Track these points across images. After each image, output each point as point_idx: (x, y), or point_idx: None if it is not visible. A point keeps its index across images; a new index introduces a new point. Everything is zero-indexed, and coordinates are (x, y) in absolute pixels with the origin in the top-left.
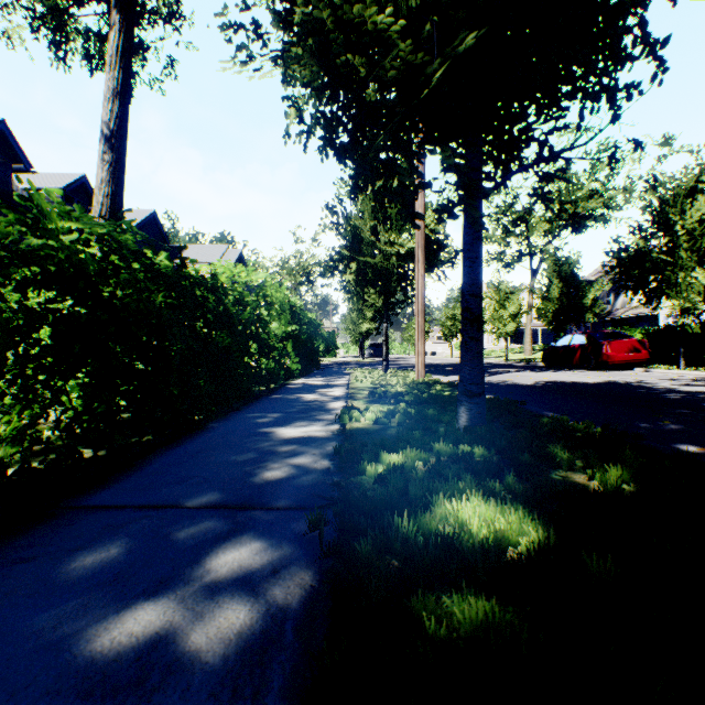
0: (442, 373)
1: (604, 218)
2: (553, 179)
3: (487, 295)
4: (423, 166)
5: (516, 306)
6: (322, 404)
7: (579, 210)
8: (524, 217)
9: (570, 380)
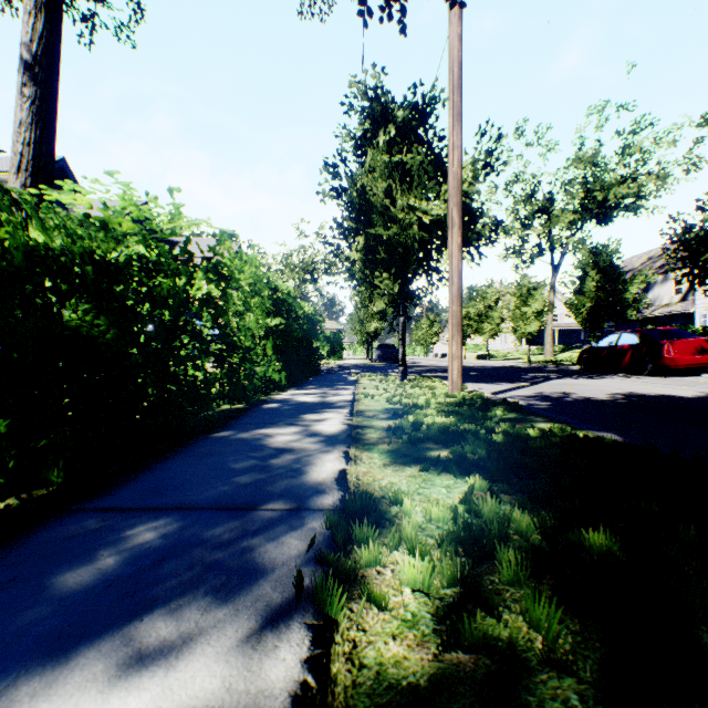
0: (470, 381)
1: (636, 206)
2: (579, 163)
3: (507, 291)
4: (460, 90)
5: (539, 303)
6: (294, 467)
7: (611, 197)
8: (546, 207)
9: (653, 392)
